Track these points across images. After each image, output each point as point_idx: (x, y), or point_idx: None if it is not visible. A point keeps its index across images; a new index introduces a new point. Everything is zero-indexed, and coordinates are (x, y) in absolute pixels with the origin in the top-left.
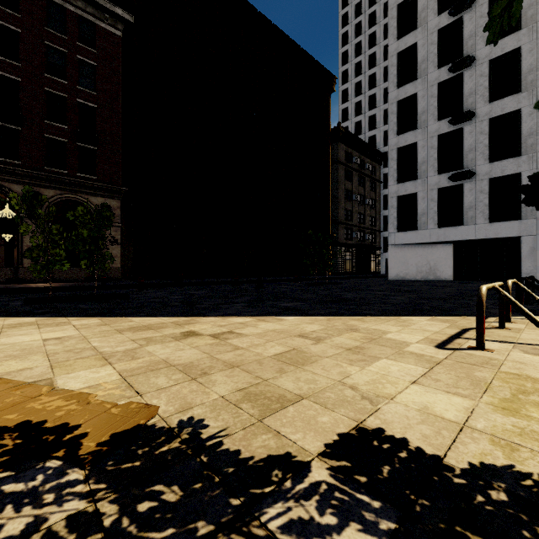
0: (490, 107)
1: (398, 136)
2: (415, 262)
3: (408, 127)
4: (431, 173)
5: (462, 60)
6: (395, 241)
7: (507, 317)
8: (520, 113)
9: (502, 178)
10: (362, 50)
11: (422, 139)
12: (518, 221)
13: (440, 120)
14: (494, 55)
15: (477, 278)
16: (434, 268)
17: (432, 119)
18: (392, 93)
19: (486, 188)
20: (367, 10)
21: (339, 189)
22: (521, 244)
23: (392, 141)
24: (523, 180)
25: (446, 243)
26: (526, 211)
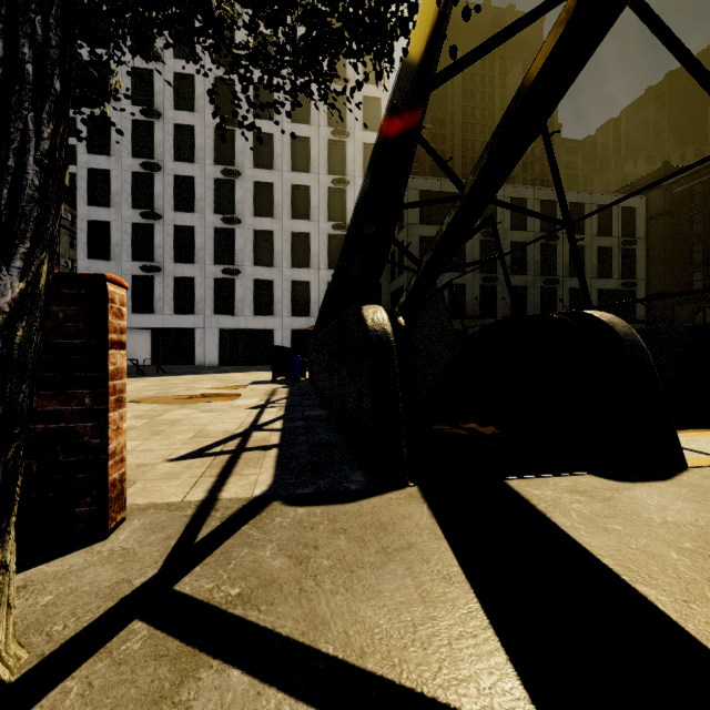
0: (175, 215)
1: (90, 207)
2: None
3: (102, 202)
4: (126, 258)
5: (151, 164)
6: None
7: None
8: (196, 229)
9: (184, 278)
10: None
11: (116, 220)
12: (194, 315)
13: (134, 208)
14: (178, 172)
15: (171, 362)
16: (132, 353)
17: (126, 204)
18: (83, 156)
19: (172, 284)
20: None
21: None
22: (196, 334)
23: (83, 210)
24: (197, 284)
25: (145, 329)
26: (199, 309)
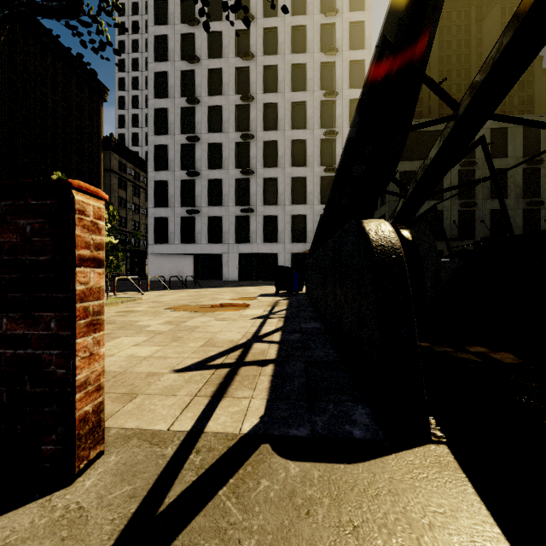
0: (209, 172)
1: (155, 171)
2: (168, 267)
3: (163, 167)
4: (177, 205)
5: (193, 137)
6: (153, 251)
7: (148, 290)
8: (223, 181)
9: (215, 217)
10: (139, 68)
11: (171, 179)
12: (221, 244)
13: (182, 169)
14: (211, 141)
15: (206, 278)
16: (181, 271)
17: (177, 167)
18: (151, 137)
19: (207, 222)
20: (144, 33)
21: (112, 197)
22: (222, 258)
23: (151, 174)
24: (223, 221)
25: (189, 255)
26: (225, 239)
